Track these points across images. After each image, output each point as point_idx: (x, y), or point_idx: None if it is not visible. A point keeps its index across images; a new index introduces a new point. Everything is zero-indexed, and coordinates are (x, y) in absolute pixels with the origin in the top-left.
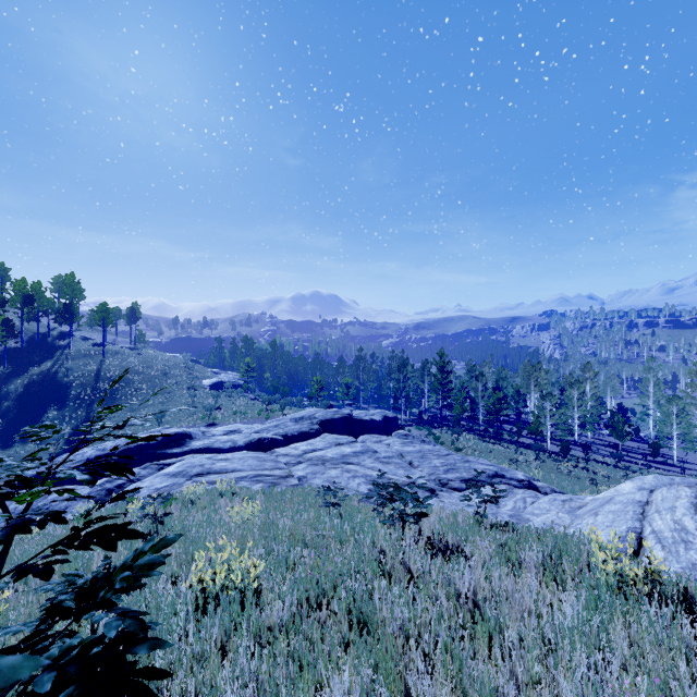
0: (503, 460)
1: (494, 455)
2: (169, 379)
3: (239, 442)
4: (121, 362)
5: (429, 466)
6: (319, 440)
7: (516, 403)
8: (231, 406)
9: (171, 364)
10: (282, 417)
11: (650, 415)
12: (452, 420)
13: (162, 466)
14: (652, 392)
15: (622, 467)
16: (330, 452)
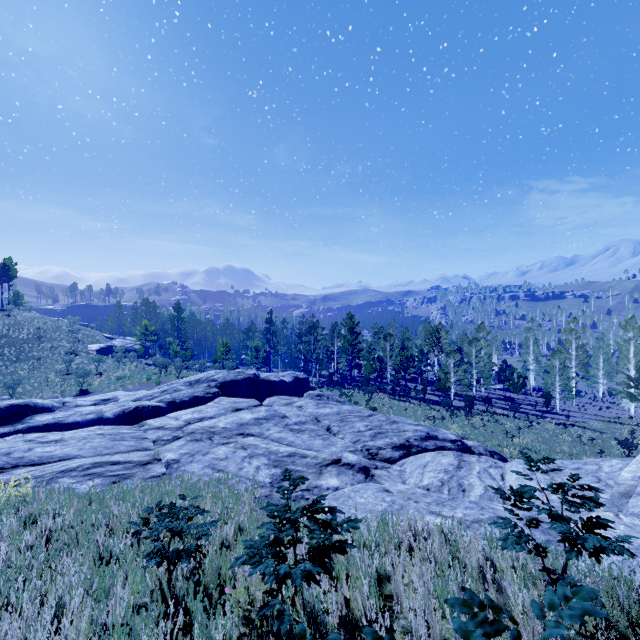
0: (418, 417)
1: (409, 413)
2: (43, 343)
3: (106, 414)
4: None
5: (352, 431)
6: (212, 405)
7: (420, 362)
8: (116, 372)
9: (50, 327)
10: (175, 381)
11: (530, 370)
12: (361, 381)
13: None
14: (532, 349)
15: (520, 418)
16: (223, 421)
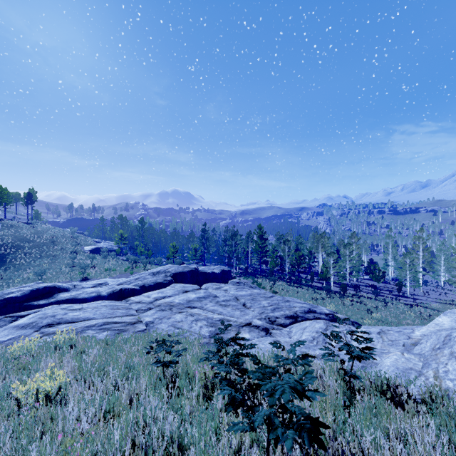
0: (306, 298)
1: (300, 295)
2: (56, 246)
3: (102, 293)
4: (14, 232)
5: (259, 306)
6: (169, 288)
7: (309, 259)
8: (104, 265)
9: (59, 234)
10: (143, 272)
11: (390, 265)
12: (267, 272)
13: (16, 318)
14: (391, 251)
15: (380, 300)
16: (177, 298)
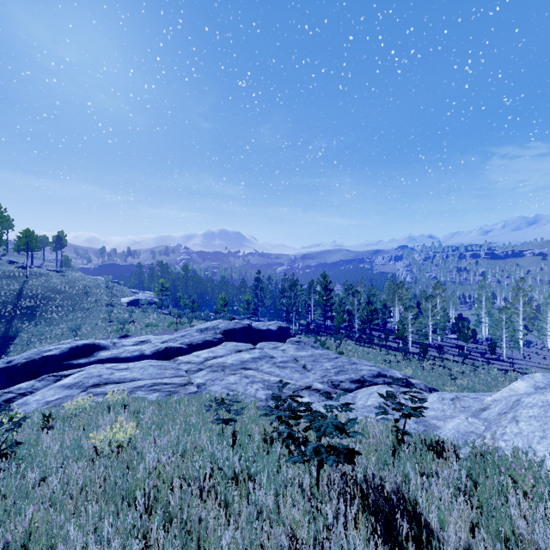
0: (378, 360)
1: (371, 357)
2: (89, 297)
3: (146, 352)
4: (44, 282)
5: (321, 369)
6: (220, 348)
7: (384, 314)
8: (144, 320)
9: (92, 284)
10: (189, 328)
11: (483, 322)
12: (333, 329)
13: (60, 378)
14: (484, 305)
15: (468, 364)
16: (230, 359)
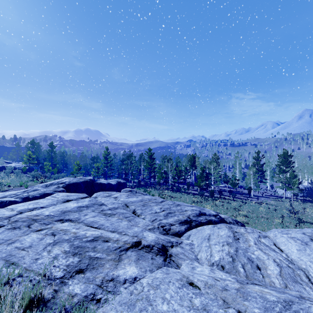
0: (187, 202)
1: (182, 200)
2: None
3: None
4: None
5: (151, 213)
6: (48, 198)
7: (185, 173)
8: (1, 180)
9: None
10: (37, 185)
11: (237, 177)
12: (155, 184)
13: None
14: (238, 167)
15: (237, 200)
16: (50, 209)
